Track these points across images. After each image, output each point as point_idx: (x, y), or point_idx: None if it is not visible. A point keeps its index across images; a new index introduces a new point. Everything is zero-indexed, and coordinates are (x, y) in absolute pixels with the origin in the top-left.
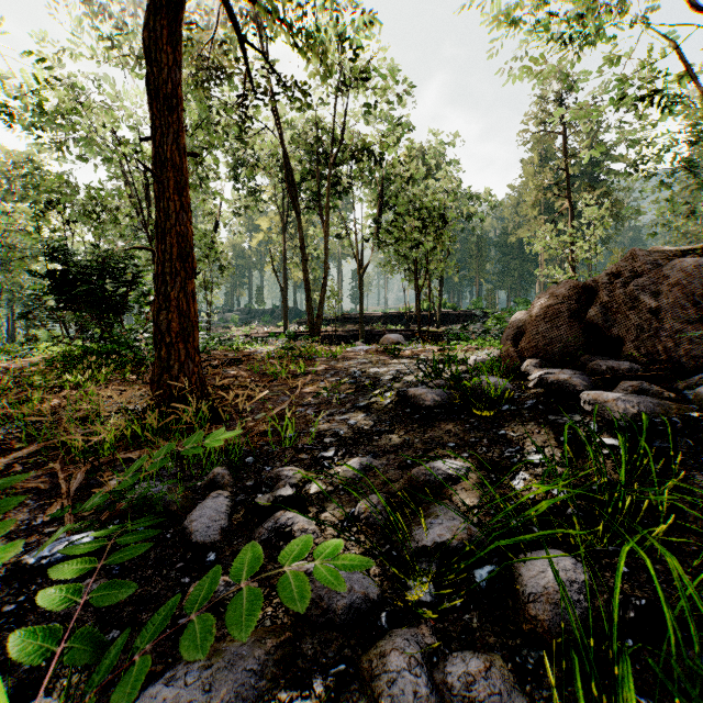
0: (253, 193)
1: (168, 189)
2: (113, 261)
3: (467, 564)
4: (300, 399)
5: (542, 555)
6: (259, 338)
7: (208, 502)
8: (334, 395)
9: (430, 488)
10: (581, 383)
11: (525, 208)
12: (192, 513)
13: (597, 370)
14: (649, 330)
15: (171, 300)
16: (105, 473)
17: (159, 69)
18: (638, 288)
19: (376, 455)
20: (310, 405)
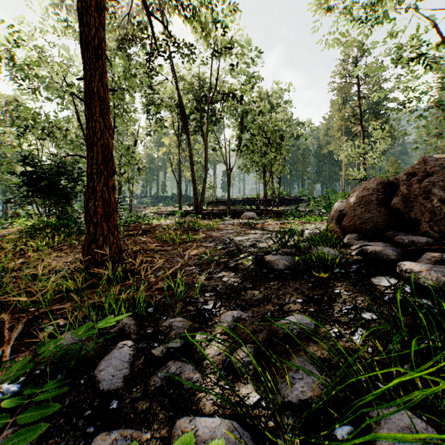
0: (159, 122)
1: (95, 114)
2: (66, 165)
3: (339, 444)
4: (188, 260)
5: (394, 417)
6: (163, 215)
7: (114, 352)
8: (212, 258)
9: (287, 339)
10: (392, 253)
11: (333, 131)
12: (101, 363)
13: (401, 243)
14: (440, 214)
15: (97, 192)
16: (44, 321)
17: (89, 29)
18: (430, 184)
19: (244, 308)
20: (195, 265)
